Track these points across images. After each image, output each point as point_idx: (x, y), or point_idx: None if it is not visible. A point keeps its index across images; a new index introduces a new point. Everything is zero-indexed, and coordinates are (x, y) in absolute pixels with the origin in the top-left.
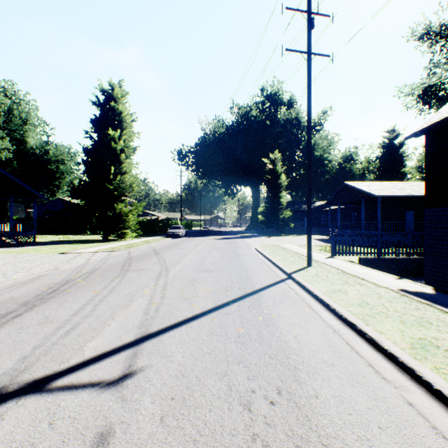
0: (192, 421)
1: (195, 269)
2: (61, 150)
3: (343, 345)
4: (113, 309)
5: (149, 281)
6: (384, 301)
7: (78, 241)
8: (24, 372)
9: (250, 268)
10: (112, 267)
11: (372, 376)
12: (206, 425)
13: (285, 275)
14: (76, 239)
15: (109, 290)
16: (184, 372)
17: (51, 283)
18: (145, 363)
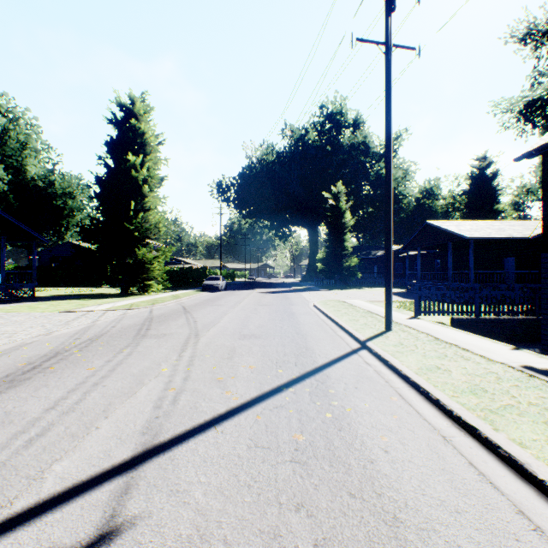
0: None
1: (235, 334)
2: (69, 181)
3: (465, 468)
4: (110, 399)
5: (170, 353)
6: (508, 386)
7: (90, 295)
8: None
9: (310, 333)
10: (124, 332)
11: (532, 538)
12: None
13: (358, 343)
14: (87, 293)
15: (112, 367)
16: (204, 529)
17: (34, 355)
18: (139, 509)
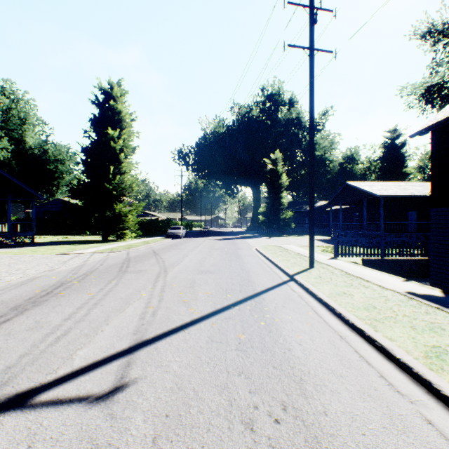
0: (188, 444)
1: (195, 270)
2: (60, 149)
3: (351, 353)
4: (108, 313)
5: (147, 283)
6: (392, 304)
7: (77, 241)
8: (6, 385)
9: (251, 269)
10: (109, 269)
11: (384, 389)
12: (204, 448)
13: (288, 277)
14: (75, 240)
15: (105, 293)
16: (180, 384)
17: (45, 285)
18: (138, 374)
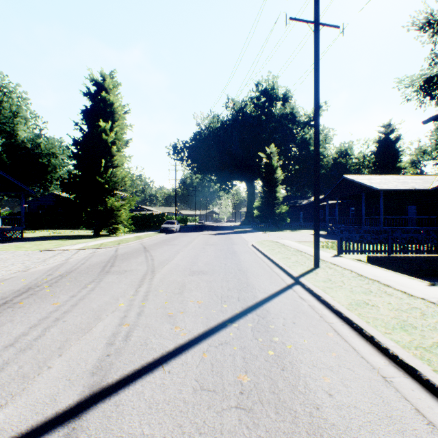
0: None
1: (186, 270)
2: (52, 143)
3: (413, 415)
4: (67, 335)
5: (128, 288)
6: (434, 322)
7: (68, 236)
8: None
9: (249, 269)
10: (91, 268)
11: None
12: None
13: (291, 279)
14: (67, 235)
15: (74, 302)
16: None
17: (8, 290)
18: None
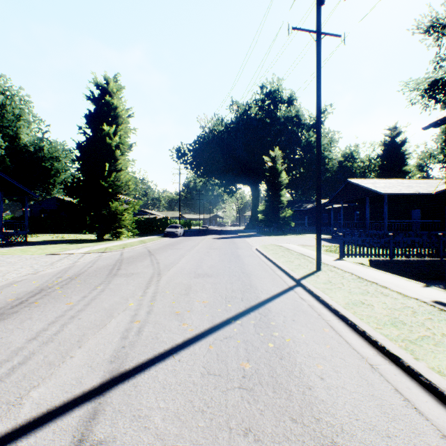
0: None
1: (191, 273)
2: (55, 147)
3: (392, 394)
4: (84, 331)
5: (136, 290)
6: (423, 319)
7: (72, 240)
8: None
9: (253, 272)
10: (98, 271)
11: None
12: None
13: (293, 281)
14: (70, 239)
15: (87, 302)
16: None
17: (22, 291)
18: (105, 434)
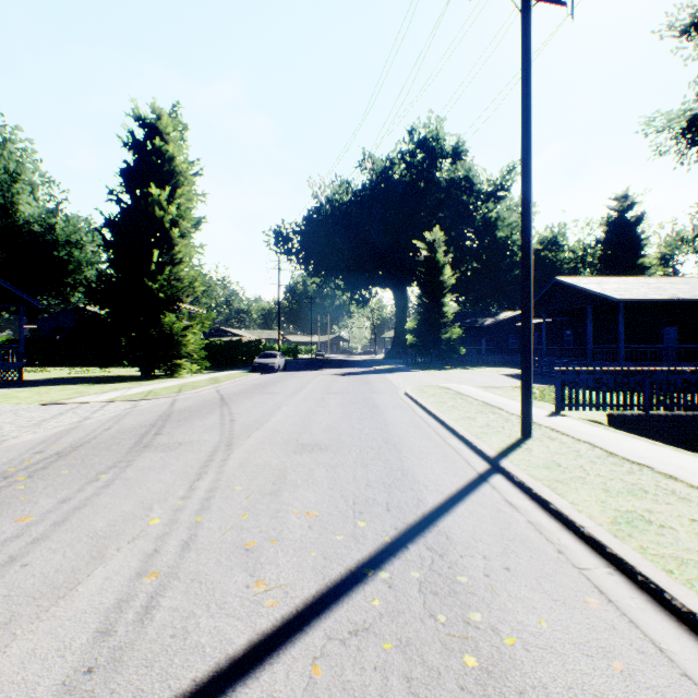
0: None
1: (290, 443)
2: (75, 224)
3: None
4: (16, 607)
5: (177, 482)
6: None
7: (99, 378)
8: None
9: (405, 441)
10: (118, 439)
11: None
12: None
13: (484, 461)
14: (97, 375)
15: (62, 516)
16: None
17: None
18: None
